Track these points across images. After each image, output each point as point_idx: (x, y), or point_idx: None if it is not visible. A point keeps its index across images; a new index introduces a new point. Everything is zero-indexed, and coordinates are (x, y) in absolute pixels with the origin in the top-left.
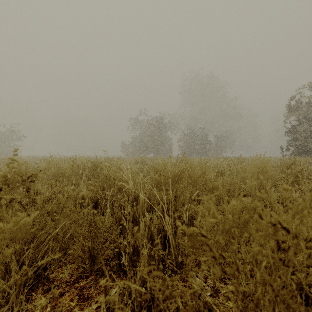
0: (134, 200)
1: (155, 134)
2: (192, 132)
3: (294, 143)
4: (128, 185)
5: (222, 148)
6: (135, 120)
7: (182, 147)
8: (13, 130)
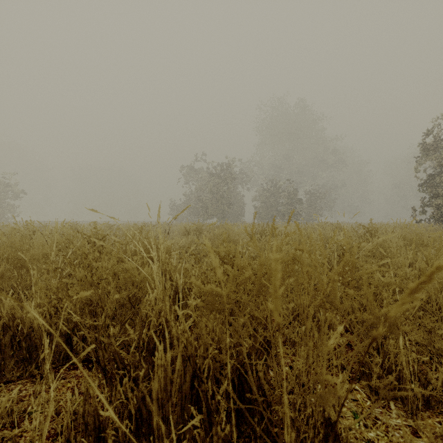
0: (156, 336)
1: (219, 189)
2: (274, 186)
3: (434, 201)
4: (151, 289)
5: (318, 210)
6: (190, 169)
7: (258, 209)
8: (7, 183)
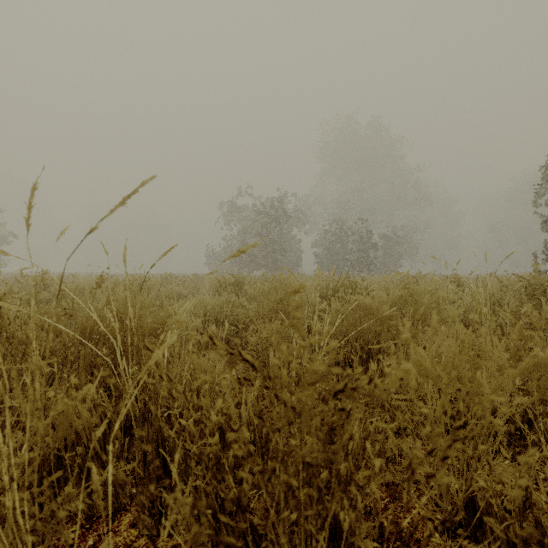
0: None
1: (270, 231)
2: (341, 228)
3: None
4: None
5: (397, 259)
6: (232, 206)
7: (320, 258)
8: None
